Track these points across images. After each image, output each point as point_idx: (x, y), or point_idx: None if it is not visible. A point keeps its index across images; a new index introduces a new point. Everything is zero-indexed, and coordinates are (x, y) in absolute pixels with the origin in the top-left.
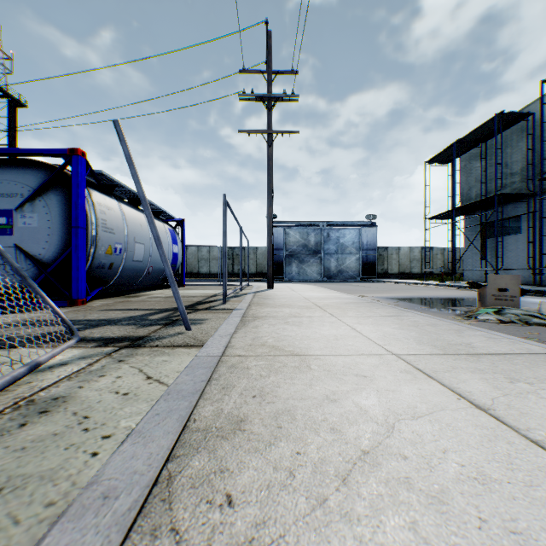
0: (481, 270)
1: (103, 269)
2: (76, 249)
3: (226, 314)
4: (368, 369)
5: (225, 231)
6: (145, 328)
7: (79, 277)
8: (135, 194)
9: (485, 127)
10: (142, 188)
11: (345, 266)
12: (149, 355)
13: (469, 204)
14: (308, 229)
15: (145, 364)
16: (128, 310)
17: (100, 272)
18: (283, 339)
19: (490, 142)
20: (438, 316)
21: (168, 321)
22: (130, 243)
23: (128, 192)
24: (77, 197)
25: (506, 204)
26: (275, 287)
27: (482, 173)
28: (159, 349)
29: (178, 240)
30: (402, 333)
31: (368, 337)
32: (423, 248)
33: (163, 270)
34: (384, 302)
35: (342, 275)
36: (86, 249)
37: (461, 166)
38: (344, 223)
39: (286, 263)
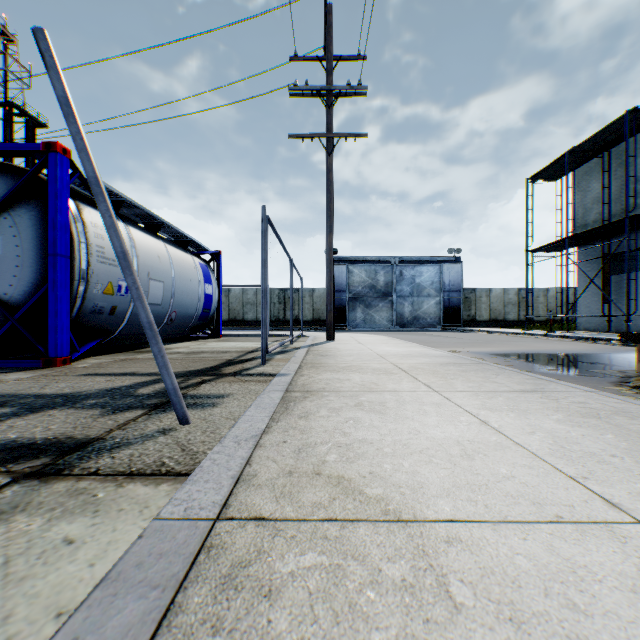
0: (601, 317)
1: (101, 314)
2: (54, 286)
3: (262, 384)
4: (633, 616)
5: (265, 260)
6: (112, 417)
7: (58, 326)
8: (151, 215)
9: (611, 130)
10: (94, 161)
11: (423, 312)
12: (52, 510)
13: (588, 230)
14: (376, 267)
15: (5, 560)
16: (118, 376)
17: (96, 319)
18: (358, 454)
19: (614, 150)
20: (586, 385)
21: (163, 398)
22: (141, 280)
23: (142, 213)
24: (55, 212)
25: (637, 230)
26: (336, 338)
27: (603, 191)
28: (92, 485)
29: (213, 278)
30: (586, 436)
31: (527, 449)
32: (520, 289)
33: (192, 317)
34: (488, 360)
35: (418, 322)
36: (71, 286)
37: (574, 184)
38: (420, 259)
39: (349, 308)
